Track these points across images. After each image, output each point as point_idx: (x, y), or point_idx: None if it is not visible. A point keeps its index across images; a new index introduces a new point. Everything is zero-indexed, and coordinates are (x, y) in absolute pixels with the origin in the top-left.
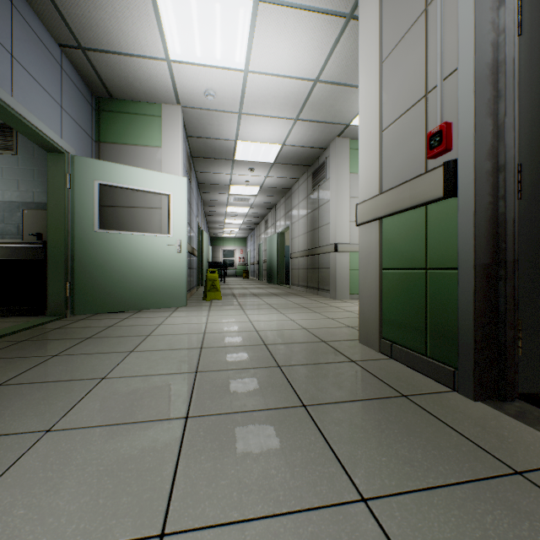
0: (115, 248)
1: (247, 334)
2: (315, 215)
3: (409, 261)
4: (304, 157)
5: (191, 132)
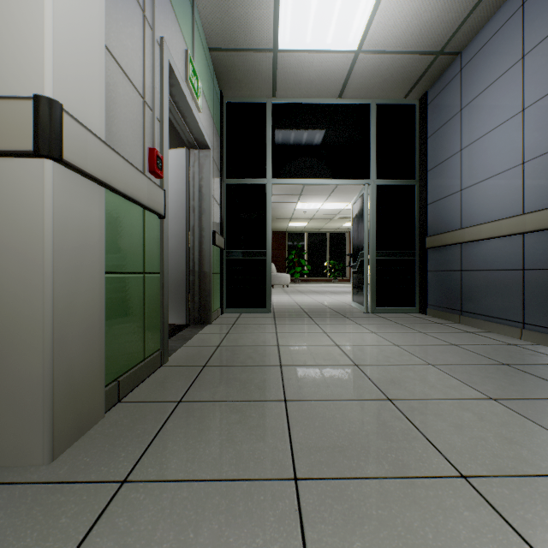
0: None
1: None
2: None
3: (133, 263)
4: None
5: None
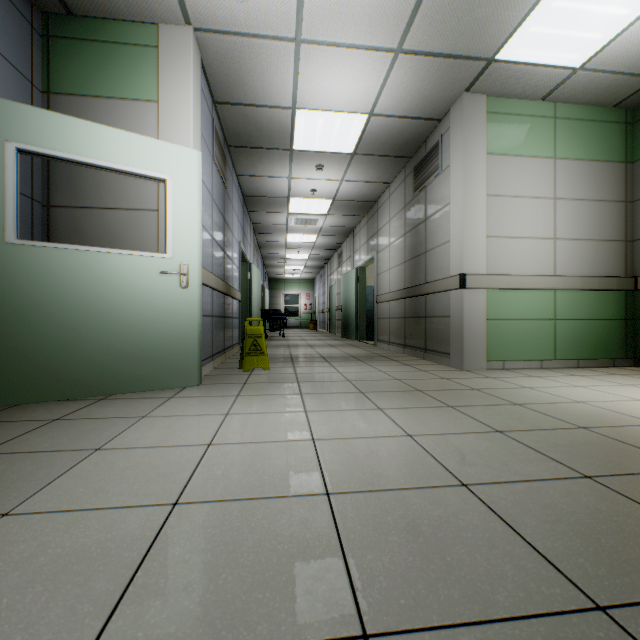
0: (51, 277)
1: (298, 519)
2: (419, 233)
3: None
4: (402, 140)
5: (219, 94)
